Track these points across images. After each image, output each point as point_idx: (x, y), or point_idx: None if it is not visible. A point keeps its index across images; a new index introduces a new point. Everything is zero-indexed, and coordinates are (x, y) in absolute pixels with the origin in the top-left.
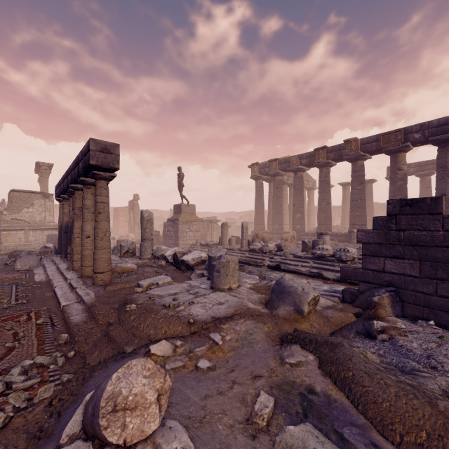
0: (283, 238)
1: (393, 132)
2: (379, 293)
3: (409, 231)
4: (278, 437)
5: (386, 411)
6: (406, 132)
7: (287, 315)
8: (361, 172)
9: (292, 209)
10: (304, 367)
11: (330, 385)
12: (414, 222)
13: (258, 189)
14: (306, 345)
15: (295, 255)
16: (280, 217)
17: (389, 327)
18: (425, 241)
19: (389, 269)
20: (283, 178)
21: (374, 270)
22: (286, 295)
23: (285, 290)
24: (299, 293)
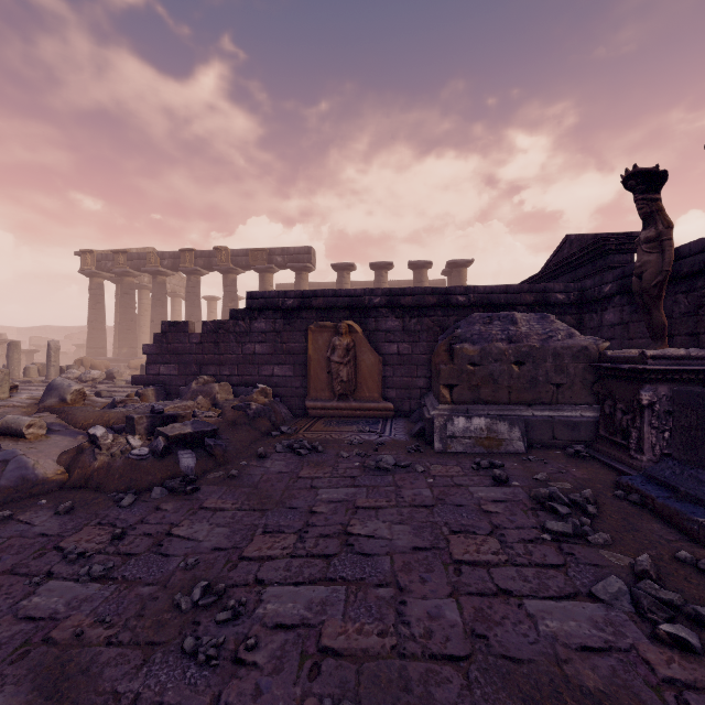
0: (131, 366)
1: (261, 251)
2: (147, 388)
3: (173, 344)
4: (1, 420)
5: (81, 419)
6: (271, 253)
7: (53, 405)
8: (233, 288)
9: (151, 326)
10: (45, 417)
11: (59, 420)
12: (176, 338)
13: (94, 293)
14: (56, 412)
15: (128, 382)
16: (132, 337)
17: (127, 399)
18: (181, 351)
19: (163, 372)
20: (141, 280)
21: (154, 374)
22: (54, 390)
23: (54, 388)
24: (65, 387)
